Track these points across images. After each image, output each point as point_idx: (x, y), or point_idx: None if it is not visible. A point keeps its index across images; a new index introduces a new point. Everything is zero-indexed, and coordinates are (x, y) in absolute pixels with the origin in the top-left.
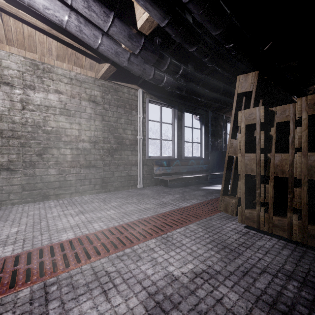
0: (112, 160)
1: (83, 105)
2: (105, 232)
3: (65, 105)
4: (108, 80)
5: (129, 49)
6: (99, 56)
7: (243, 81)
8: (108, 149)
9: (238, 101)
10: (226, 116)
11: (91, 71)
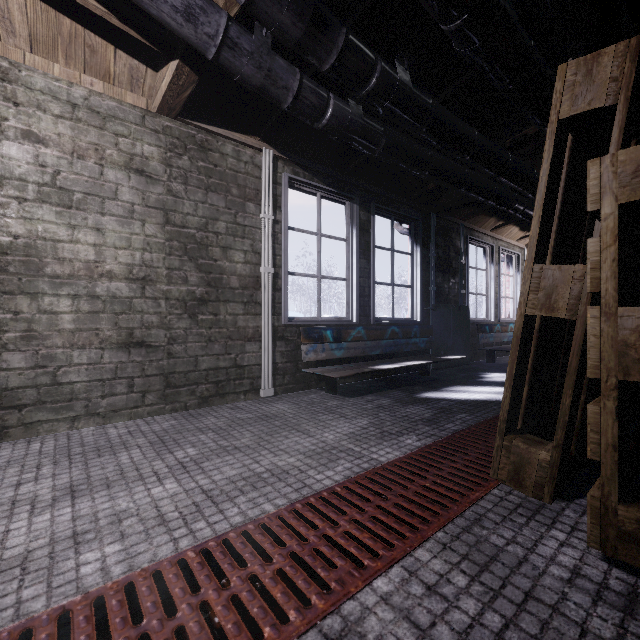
0: (194, 327)
1: (111, 179)
2: (107, 600)
3: (56, 175)
4: (180, 118)
5: (225, 5)
6: (146, 38)
7: (582, 78)
8: (180, 300)
9: (559, 146)
10: (466, 228)
11: (135, 93)
